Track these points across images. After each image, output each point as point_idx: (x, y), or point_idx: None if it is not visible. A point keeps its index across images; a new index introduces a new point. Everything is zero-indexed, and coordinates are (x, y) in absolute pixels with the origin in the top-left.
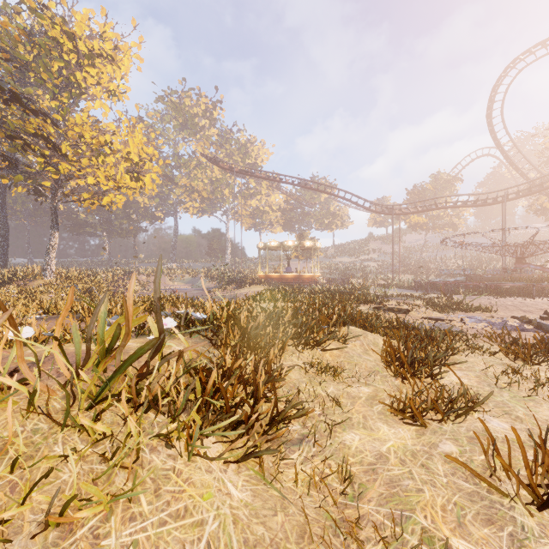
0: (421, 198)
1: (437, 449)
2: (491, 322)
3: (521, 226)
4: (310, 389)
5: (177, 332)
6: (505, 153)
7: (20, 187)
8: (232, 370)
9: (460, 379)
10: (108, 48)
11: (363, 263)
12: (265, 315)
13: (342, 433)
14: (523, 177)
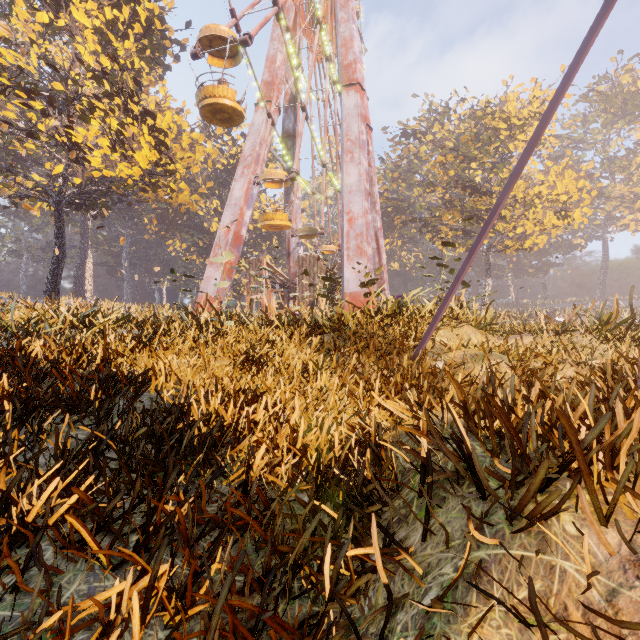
0: None
1: None
2: None
3: None
4: None
5: None
6: None
7: (461, 248)
8: None
9: None
10: (535, 106)
11: None
12: None
13: None
14: None
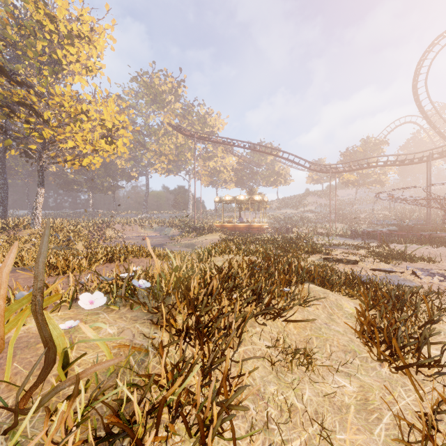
0: (353, 159)
1: None
2: None
3: None
4: (280, 395)
5: (89, 329)
6: (429, 118)
7: (13, 150)
8: (163, 403)
9: None
10: (85, 30)
11: (303, 214)
12: (219, 277)
13: None
14: (444, 139)
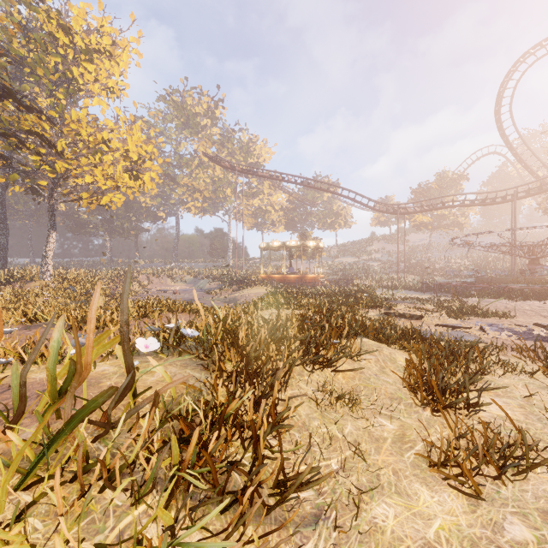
0: (426, 197)
1: (504, 533)
2: (515, 331)
3: (537, 226)
4: (324, 428)
5: (156, 363)
6: (514, 150)
7: (17, 186)
8: (223, 417)
9: (510, 418)
10: (106, 43)
11: (366, 263)
12: (267, 328)
13: (370, 504)
14: (533, 175)
